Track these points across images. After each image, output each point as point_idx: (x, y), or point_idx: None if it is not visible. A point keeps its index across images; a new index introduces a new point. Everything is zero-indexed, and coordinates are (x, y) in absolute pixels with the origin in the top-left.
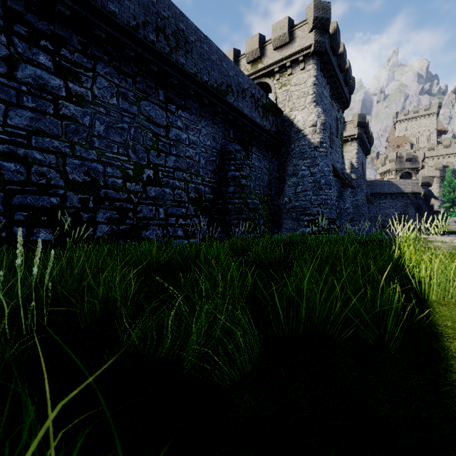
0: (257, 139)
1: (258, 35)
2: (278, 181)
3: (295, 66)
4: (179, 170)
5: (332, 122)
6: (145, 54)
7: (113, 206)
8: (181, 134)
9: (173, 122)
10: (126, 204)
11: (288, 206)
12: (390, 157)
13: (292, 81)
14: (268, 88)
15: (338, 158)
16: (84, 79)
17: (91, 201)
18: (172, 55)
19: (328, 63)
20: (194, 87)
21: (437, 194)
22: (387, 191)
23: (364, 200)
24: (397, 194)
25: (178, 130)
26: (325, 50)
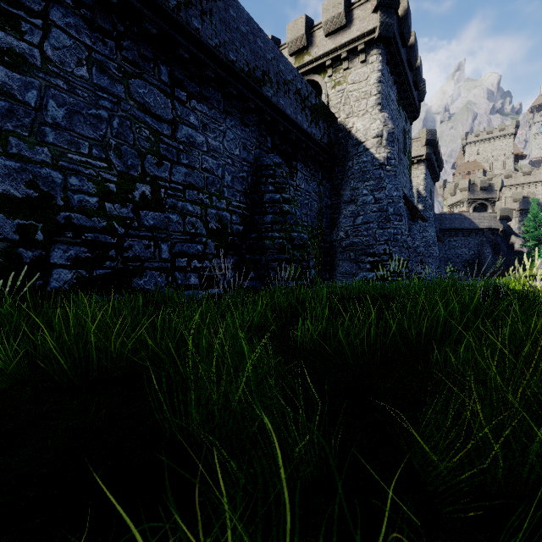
0: (304, 152)
1: (304, 18)
2: (330, 210)
3: (353, 58)
4: (192, 188)
5: (399, 134)
6: (136, 3)
7: (81, 239)
8: (195, 135)
9: (183, 117)
10: (105, 236)
11: (345, 244)
12: (462, 186)
13: (349, 78)
14: (317, 89)
15: (406, 182)
16: (26, 28)
17: (40, 231)
18: (181, 13)
19: (396, 54)
20: (214, 67)
21: (516, 230)
22: (459, 226)
23: (434, 237)
24: (471, 230)
25: (191, 129)
26: (394, 36)
